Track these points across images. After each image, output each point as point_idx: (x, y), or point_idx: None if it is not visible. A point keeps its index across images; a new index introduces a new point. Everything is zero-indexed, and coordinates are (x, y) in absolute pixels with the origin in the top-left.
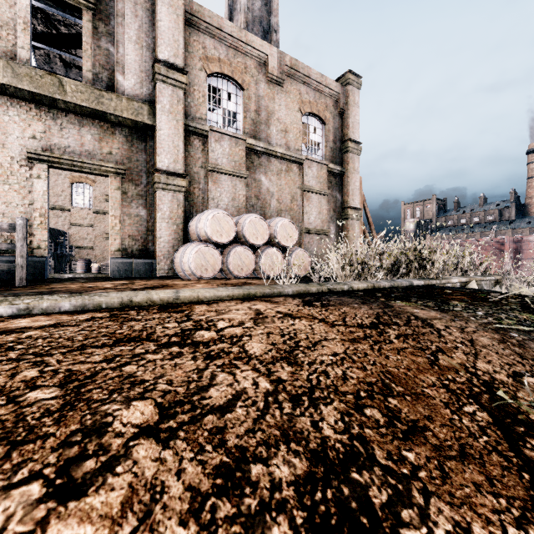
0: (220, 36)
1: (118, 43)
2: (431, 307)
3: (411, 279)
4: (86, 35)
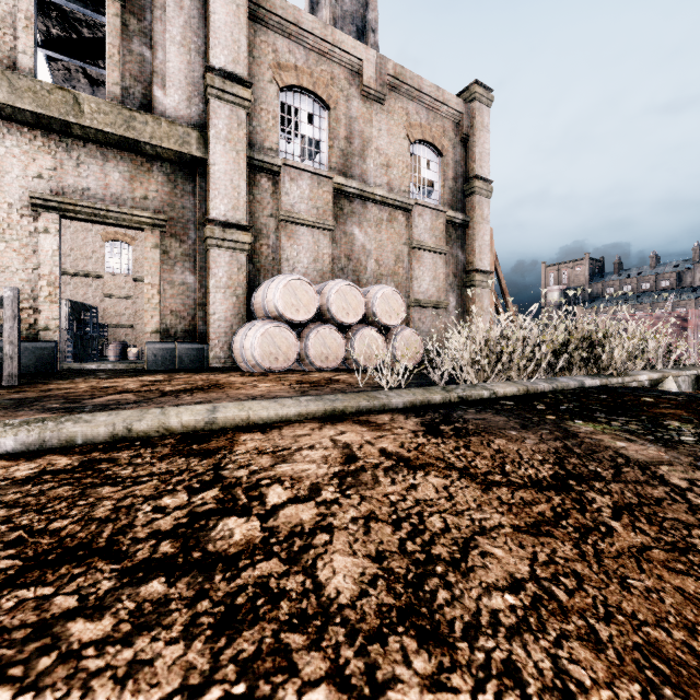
0: (297, 35)
1: (157, 46)
2: (641, 435)
3: (580, 376)
4: (112, 35)
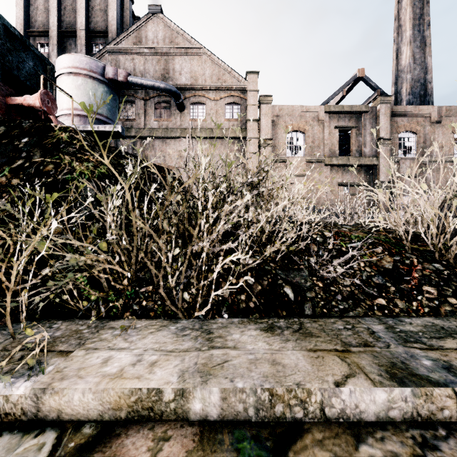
0: (404, 114)
1: (364, 136)
2: None
3: None
4: (353, 138)
